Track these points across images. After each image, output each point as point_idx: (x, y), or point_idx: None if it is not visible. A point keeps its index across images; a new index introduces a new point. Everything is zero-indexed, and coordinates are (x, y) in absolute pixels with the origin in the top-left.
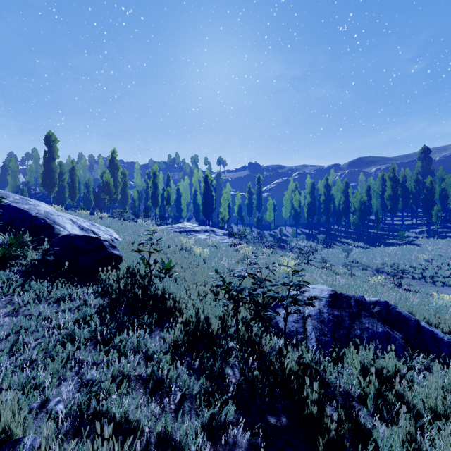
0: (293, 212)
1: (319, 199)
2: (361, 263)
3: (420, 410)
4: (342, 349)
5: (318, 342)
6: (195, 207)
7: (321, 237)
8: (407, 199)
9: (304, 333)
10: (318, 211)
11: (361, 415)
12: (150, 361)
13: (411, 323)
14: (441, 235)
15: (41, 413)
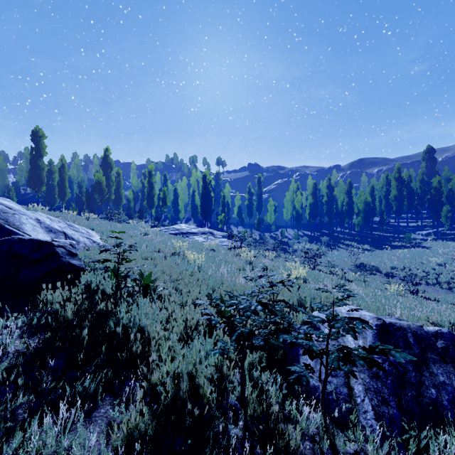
0: (295, 213)
1: (321, 200)
2: (369, 268)
3: None
4: (417, 430)
5: (379, 418)
6: (193, 208)
7: (325, 239)
8: (412, 200)
9: (349, 397)
10: (320, 213)
11: None
12: None
13: None
14: (450, 237)
15: None
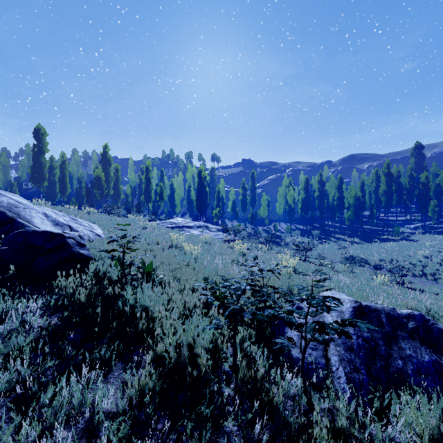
0: (287, 208)
1: (313, 194)
2: (358, 260)
3: None
4: (383, 393)
5: (350, 382)
6: (189, 203)
7: (316, 232)
8: (401, 195)
9: (326, 366)
10: (311, 207)
11: None
12: (94, 436)
13: None
14: (437, 231)
15: None
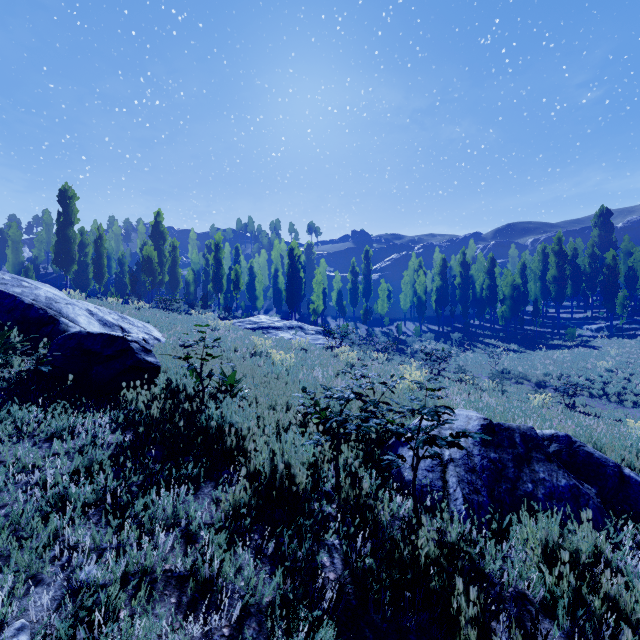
0: (416, 301)
1: (453, 282)
2: (514, 374)
3: None
4: (505, 516)
5: (468, 504)
6: (276, 294)
7: (456, 336)
8: (579, 283)
9: (443, 489)
10: (451, 300)
11: (550, 638)
12: (192, 542)
13: (609, 471)
14: (628, 334)
15: None
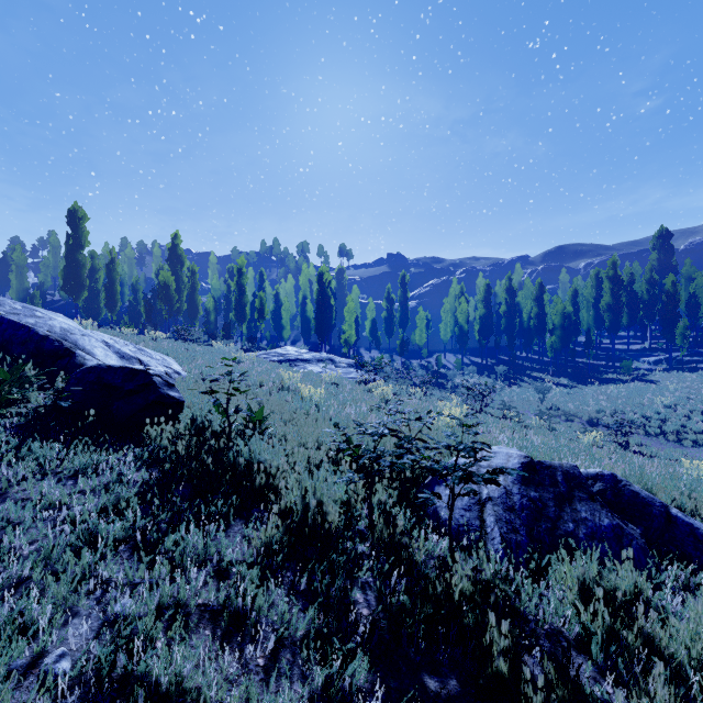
0: (457, 331)
1: (498, 310)
2: (564, 411)
3: (682, 663)
4: (544, 556)
5: (506, 543)
6: (304, 323)
7: (501, 369)
8: (636, 311)
9: (481, 528)
10: (495, 329)
11: (583, 672)
12: (224, 578)
13: (655, 511)
14: (689, 367)
15: (29, 677)
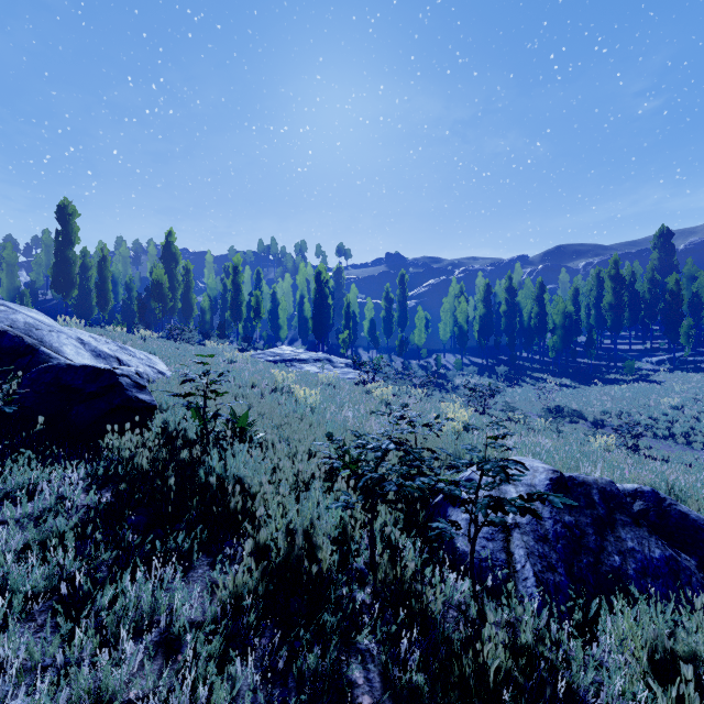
0: (457, 330)
1: (497, 309)
2: (568, 412)
3: None
4: (590, 601)
5: (542, 585)
6: (301, 322)
7: (502, 369)
8: (637, 310)
9: (508, 564)
10: (495, 329)
11: None
12: (174, 652)
13: None
14: (693, 367)
15: None
